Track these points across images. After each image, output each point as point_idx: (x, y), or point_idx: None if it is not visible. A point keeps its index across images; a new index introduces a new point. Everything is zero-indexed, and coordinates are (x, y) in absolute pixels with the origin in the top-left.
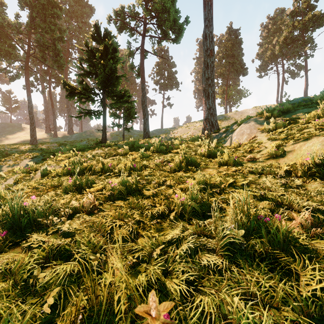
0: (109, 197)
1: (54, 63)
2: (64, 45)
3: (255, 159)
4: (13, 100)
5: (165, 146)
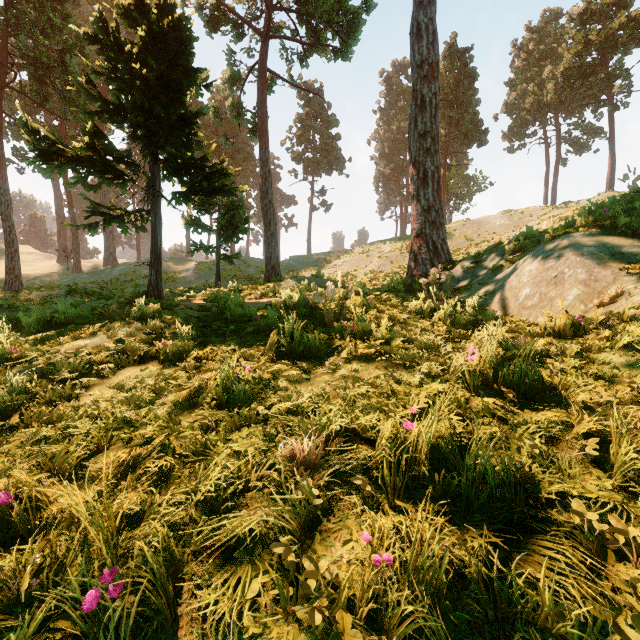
0: None
1: (64, 104)
2: None
3: None
4: None
5: (321, 315)
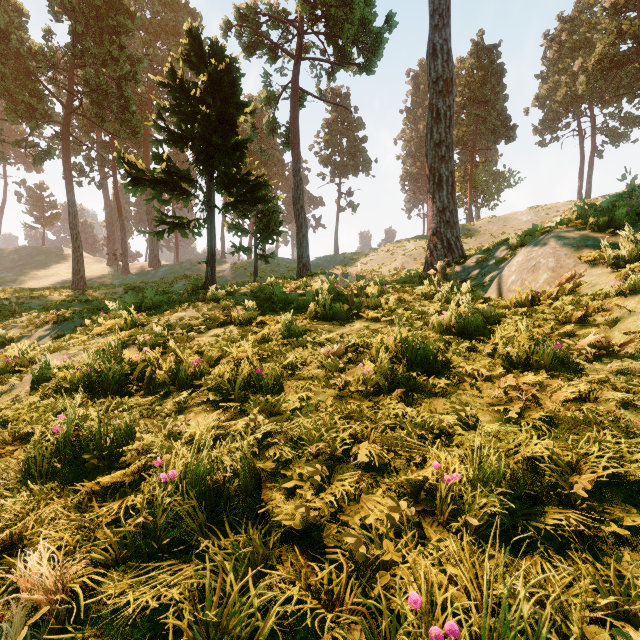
0: (142, 534)
1: (119, 125)
2: (142, 92)
3: (610, 347)
4: (49, 203)
5: (345, 298)
